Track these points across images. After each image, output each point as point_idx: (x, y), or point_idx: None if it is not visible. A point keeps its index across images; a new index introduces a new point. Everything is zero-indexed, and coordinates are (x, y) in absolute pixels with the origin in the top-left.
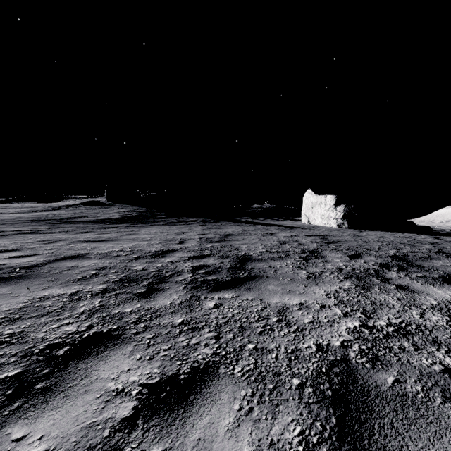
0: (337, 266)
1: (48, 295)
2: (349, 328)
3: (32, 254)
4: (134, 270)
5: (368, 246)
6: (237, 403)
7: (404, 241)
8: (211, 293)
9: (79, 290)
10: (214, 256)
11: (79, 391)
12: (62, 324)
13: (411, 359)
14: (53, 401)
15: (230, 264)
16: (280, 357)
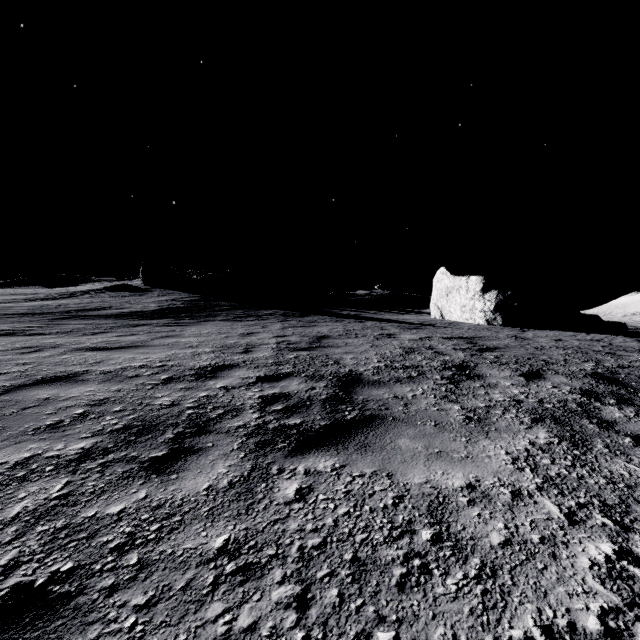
0: (510, 395)
1: None
2: (597, 564)
3: None
4: (157, 405)
5: (545, 356)
6: None
7: (598, 347)
8: (291, 458)
9: (35, 454)
10: (299, 377)
11: None
12: None
13: None
14: None
15: (326, 392)
16: None
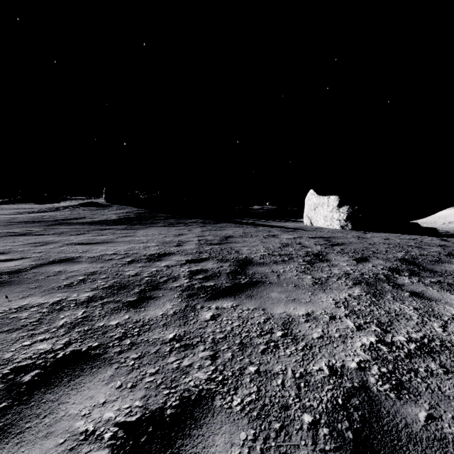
0: (344, 271)
1: (27, 305)
2: (364, 345)
3: (19, 257)
4: (127, 275)
5: (374, 248)
6: (235, 451)
7: (411, 243)
8: (208, 302)
9: (62, 299)
10: (213, 260)
11: (38, 434)
12: (35, 341)
13: (443, 386)
14: (3, 449)
15: (229, 268)
16: (287, 384)
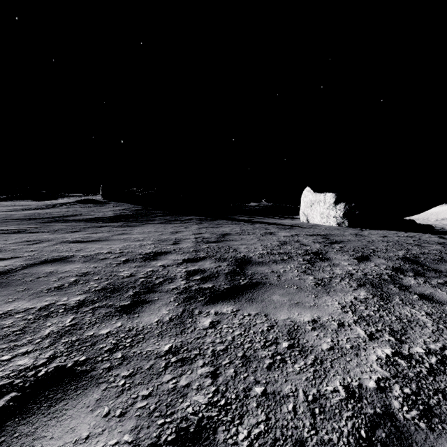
0: (346, 271)
1: (12, 310)
2: (380, 358)
3: (10, 256)
4: (121, 276)
5: (374, 246)
6: None
7: (410, 241)
8: (206, 306)
9: (51, 303)
10: (211, 259)
11: None
12: (16, 354)
13: None
14: None
15: (228, 268)
16: (300, 410)
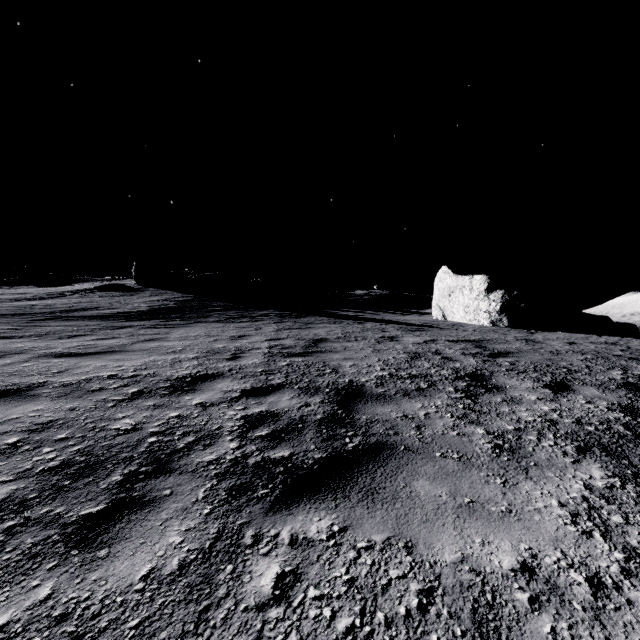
0: (540, 414)
1: None
2: None
3: None
4: (113, 430)
5: (565, 362)
6: None
7: (617, 351)
8: (273, 516)
9: None
10: (292, 389)
11: None
12: None
13: None
14: None
15: (322, 410)
16: None
